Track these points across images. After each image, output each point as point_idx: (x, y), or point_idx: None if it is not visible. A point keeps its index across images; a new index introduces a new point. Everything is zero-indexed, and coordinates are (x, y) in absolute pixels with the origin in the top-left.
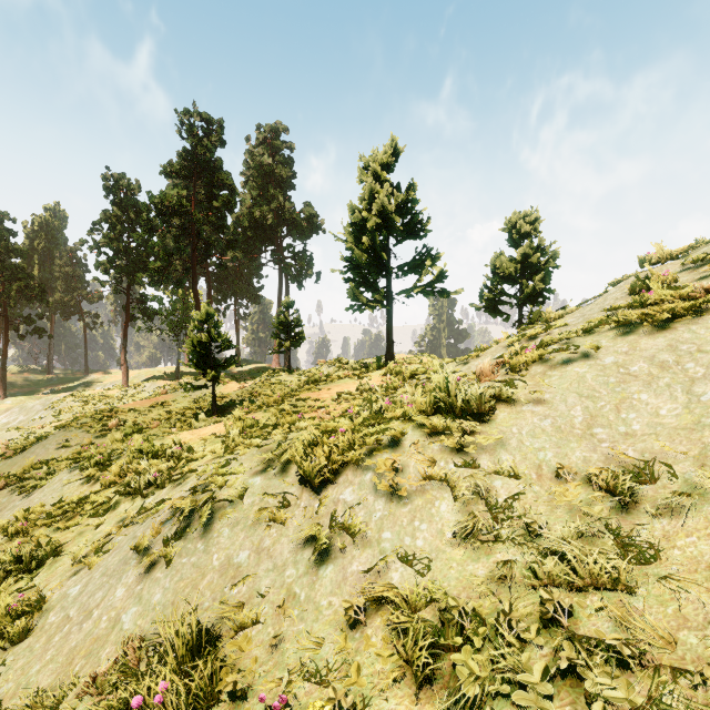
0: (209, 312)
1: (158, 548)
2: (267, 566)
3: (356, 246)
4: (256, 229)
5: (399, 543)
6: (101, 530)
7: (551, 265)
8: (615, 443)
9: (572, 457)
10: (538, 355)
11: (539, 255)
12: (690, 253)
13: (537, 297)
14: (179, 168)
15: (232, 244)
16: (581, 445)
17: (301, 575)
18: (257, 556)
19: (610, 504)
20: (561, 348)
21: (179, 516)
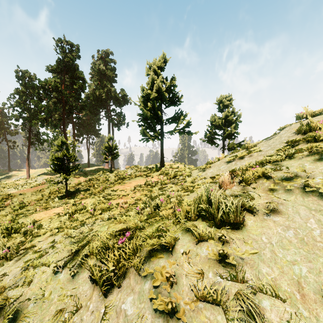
0: (63, 141)
1: None
2: None
3: (145, 108)
4: (97, 100)
5: None
6: None
7: (238, 121)
8: None
9: None
10: (262, 173)
11: (233, 116)
12: None
13: (231, 136)
14: (55, 67)
15: (84, 107)
16: None
17: None
18: None
19: None
20: (277, 168)
21: None
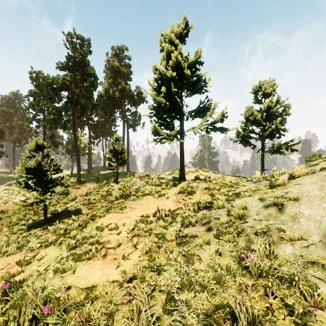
0: (38, 144)
1: None
2: None
3: None
4: (111, 100)
5: None
6: None
7: (286, 113)
8: None
9: None
10: None
11: (279, 106)
12: None
13: (275, 134)
14: (65, 64)
15: (95, 106)
16: None
17: None
18: None
19: None
20: None
21: None
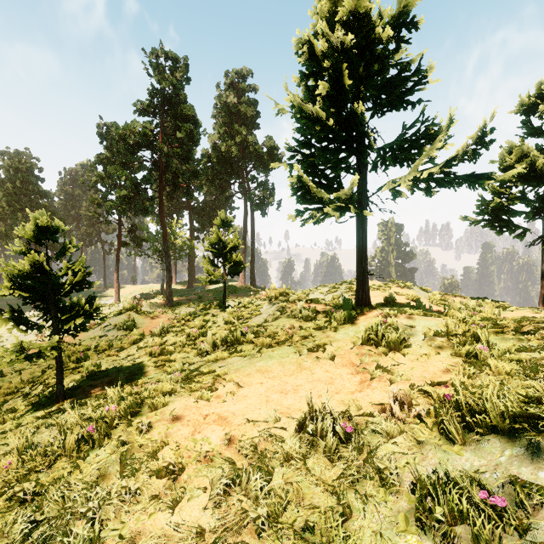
0: (41, 223)
1: None
2: None
3: (308, 122)
4: (224, 163)
5: None
6: None
7: None
8: None
9: None
10: None
11: None
12: None
13: None
14: (147, 104)
15: (195, 173)
16: None
17: None
18: None
19: None
20: None
21: None
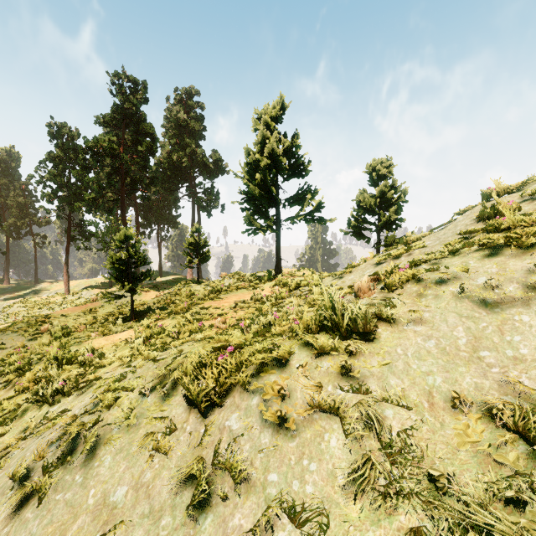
0: (127, 234)
1: (37, 477)
2: (143, 509)
3: (251, 182)
4: (174, 169)
5: (287, 488)
6: (3, 441)
7: (402, 200)
8: (505, 368)
9: (463, 383)
10: (412, 274)
11: (393, 192)
12: (524, 188)
13: (391, 225)
14: (110, 118)
15: (154, 181)
16: (470, 369)
17: (177, 526)
18: (135, 494)
19: (522, 449)
20: (433, 268)
21: (65, 438)
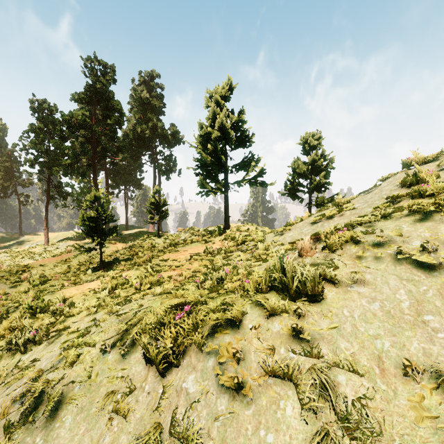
0: (97, 195)
1: None
2: None
3: (204, 151)
4: (138, 140)
5: None
6: None
7: (330, 167)
8: None
9: (411, 348)
10: (351, 236)
11: (322, 160)
12: (439, 158)
13: (321, 187)
14: (83, 96)
15: (121, 149)
16: (417, 334)
17: None
18: None
19: None
20: (369, 231)
21: (29, 395)
